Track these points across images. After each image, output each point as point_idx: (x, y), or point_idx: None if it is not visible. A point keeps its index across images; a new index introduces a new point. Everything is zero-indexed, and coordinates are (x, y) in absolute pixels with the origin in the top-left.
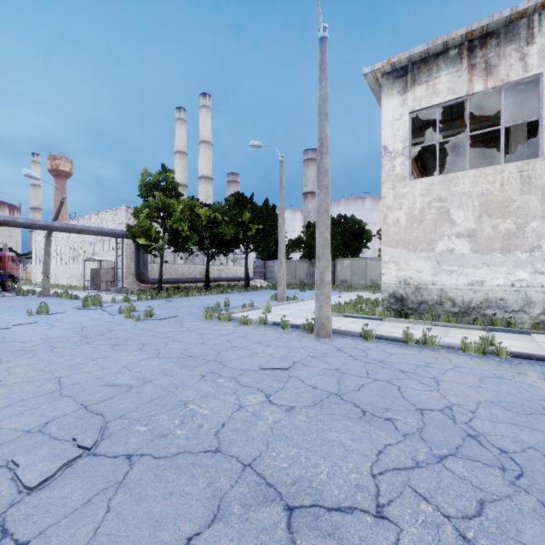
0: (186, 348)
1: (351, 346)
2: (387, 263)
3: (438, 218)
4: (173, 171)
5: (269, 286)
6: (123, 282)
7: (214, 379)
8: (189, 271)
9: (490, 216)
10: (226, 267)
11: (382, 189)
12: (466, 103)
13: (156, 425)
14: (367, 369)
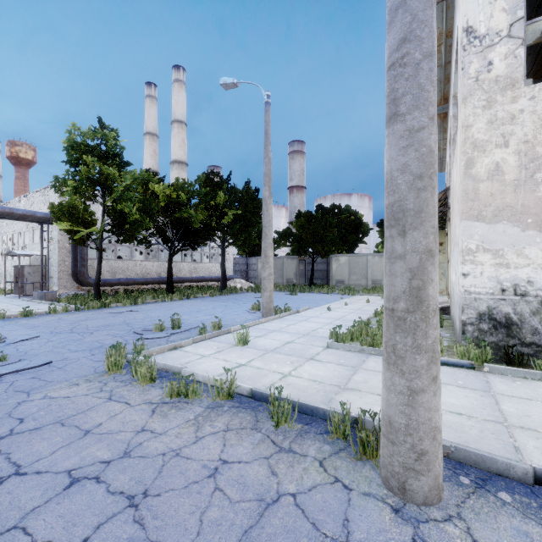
0: None
1: None
2: (473, 253)
3: None
4: (116, 130)
5: (251, 288)
6: (48, 284)
7: None
8: (151, 269)
9: None
10: (199, 265)
11: (463, 110)
12: None
13: None
14: None
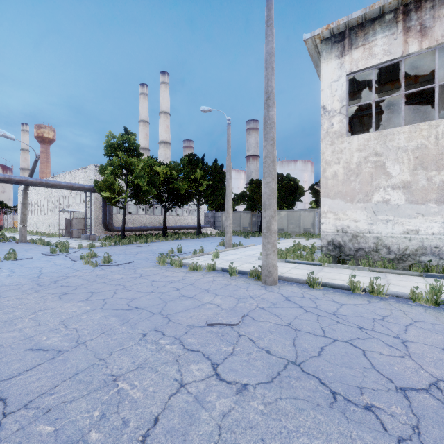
0: (133, 298)
1: (298, 294)
2: (325, 213)
3: (374, 171)
4: (134, 134)
5: (218, 233)
6: (91, 230)
7: (155, 339)
8: (150, 220)
9: (424, 169)
10: (181, 217)
11: (321, 145)
12: (394, 70)
13: (67, 421)
14: (321, 324)
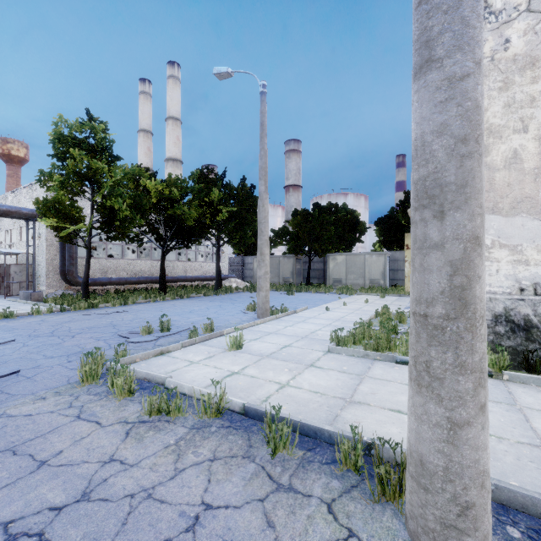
0: None
1: None
2: (488, 249)
3: None
4: (105, 123)
5: (247, 287)
6: (35, 283)
7: None
8: (144, 268)
9: None
10: (194, 264)
11: None
12: None
13: None
14: None
